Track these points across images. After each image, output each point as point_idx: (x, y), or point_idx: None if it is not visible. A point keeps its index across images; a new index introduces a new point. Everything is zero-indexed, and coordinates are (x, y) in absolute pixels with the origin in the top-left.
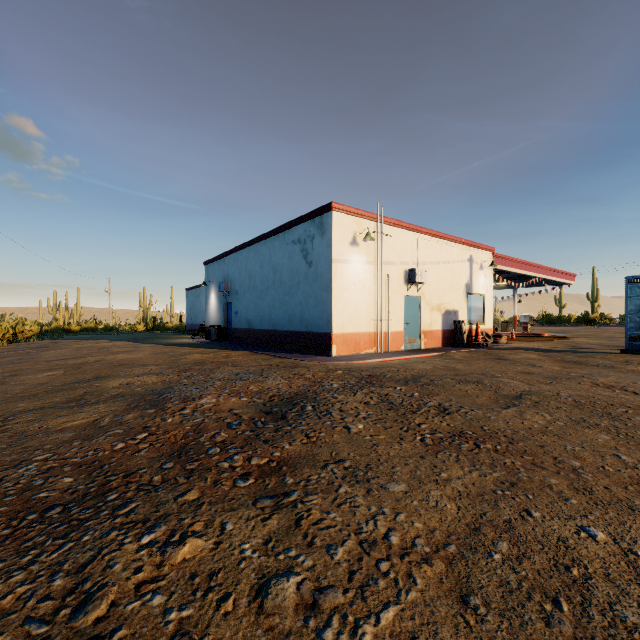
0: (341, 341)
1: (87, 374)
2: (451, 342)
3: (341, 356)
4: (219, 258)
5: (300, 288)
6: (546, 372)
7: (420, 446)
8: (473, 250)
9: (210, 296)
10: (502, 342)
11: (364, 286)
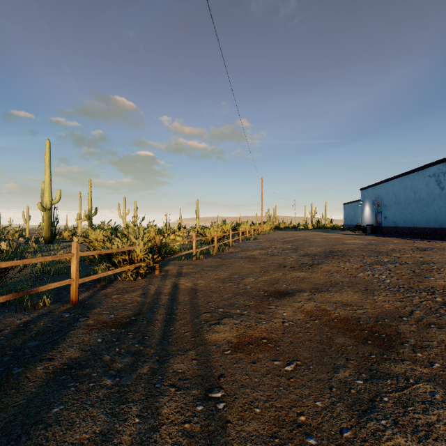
0: None
1: (331, 240)
2: None
3: None
4: (372, 186)
5: (434, 202)
6: None
7: None
8: None
9: (365, 208)
10: None
11: None
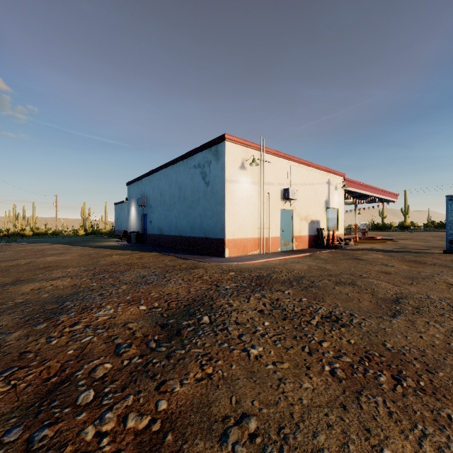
0: (232, 245)
1: (9, 277)
2: (315, 244)
3: (232, 257)
4: (138, 180)
5: (200, 203)
6: (400, 271)
7: (333, 382)
8: (330, 175)
9: (131, 209)
10: (351, 244)
11: (250, 201)
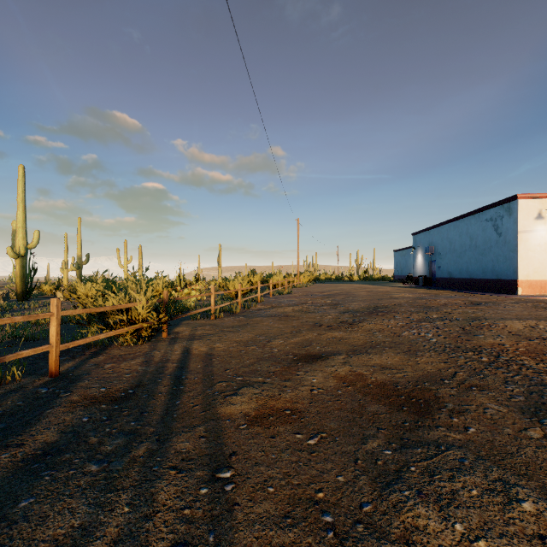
0: (526, 285)
1: (378, 293)
2: None
3: (525, 295)
4: (425, 231)
5: (491, 250)
6: None
7: (533, 311)
8: None
9: (417, 256)
10: None
11: None
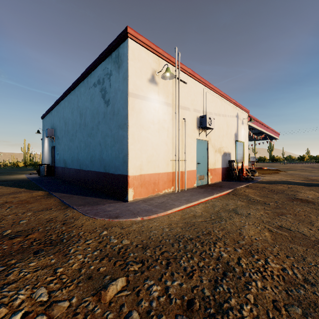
0: (139, 183)
1: None
2: (227, 177)
3: (138, 200)
4: (48, 111)
5: (99, 128)
6: None
7: None
8: (238, 109)
9: (44, 141)
10: (256, 175)
11: (163, 126)
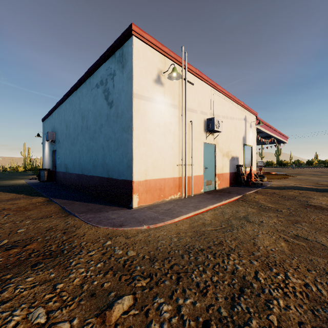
0: (144, 189)
1: None
2: (235, 182)
3: (143, 207)
4: (49, 114)
5: (102, 131)
6: None
7: None
8: (246, 112)
9: (45, 145)
10: (264, 180)
11: (169, 129)
